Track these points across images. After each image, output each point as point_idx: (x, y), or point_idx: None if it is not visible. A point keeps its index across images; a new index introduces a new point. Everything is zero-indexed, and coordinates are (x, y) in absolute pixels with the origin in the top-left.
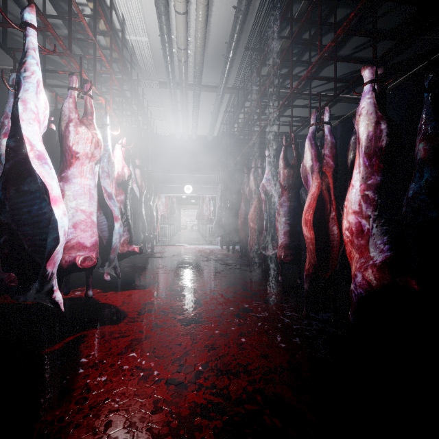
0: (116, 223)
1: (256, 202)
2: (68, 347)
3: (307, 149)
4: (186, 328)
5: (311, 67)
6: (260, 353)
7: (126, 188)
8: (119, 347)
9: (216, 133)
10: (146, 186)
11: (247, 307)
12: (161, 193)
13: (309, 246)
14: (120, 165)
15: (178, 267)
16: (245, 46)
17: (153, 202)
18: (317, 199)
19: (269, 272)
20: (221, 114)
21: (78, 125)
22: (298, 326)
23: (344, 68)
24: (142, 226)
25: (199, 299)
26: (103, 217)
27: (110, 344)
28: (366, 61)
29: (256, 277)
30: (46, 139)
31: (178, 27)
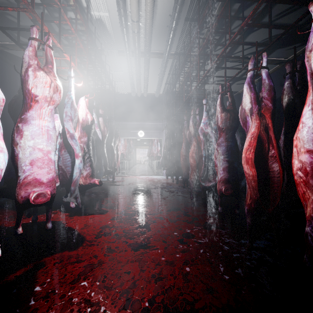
0: (78, 159)
1: (194, 142)
2: (28, 272)
3: (245, 93)
4: (135, 253)
5: (252, 12)
6: (205, 287)
7: (89, 131)
8: (73, 274)
9: (162, 91)
10: (107, 131)
11: (189, 232)
12: (121, 137)
13: (248, 181)
14: (84, 112)
15: (132, 193)
16: (185, 17)
17: (115, 143)
18: (255, 137)
19: (205, 199)
20: (166, 76)
21: (37, 70)
22: (238, 255)
23: (266, 34)
24: (104, 162)
25: (147, 223)
26: (68, 155)
27: (66, 270)
28: (309, 1)
29: (195, 203)
30: (21, 90)
31: (131, 2)
